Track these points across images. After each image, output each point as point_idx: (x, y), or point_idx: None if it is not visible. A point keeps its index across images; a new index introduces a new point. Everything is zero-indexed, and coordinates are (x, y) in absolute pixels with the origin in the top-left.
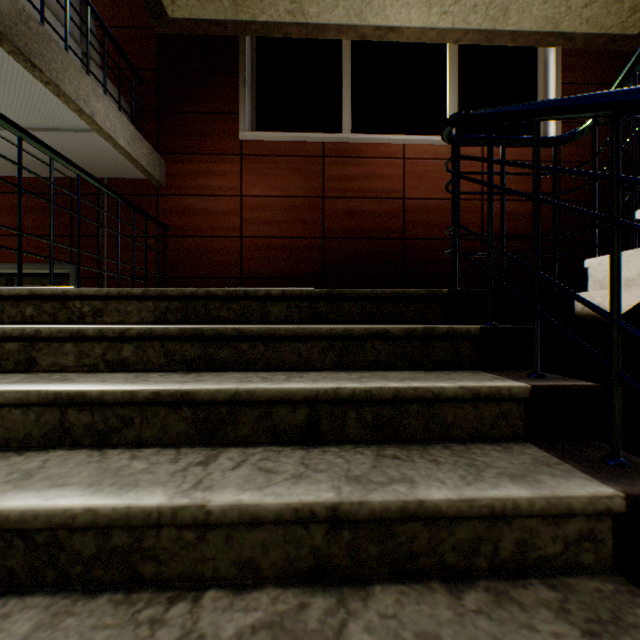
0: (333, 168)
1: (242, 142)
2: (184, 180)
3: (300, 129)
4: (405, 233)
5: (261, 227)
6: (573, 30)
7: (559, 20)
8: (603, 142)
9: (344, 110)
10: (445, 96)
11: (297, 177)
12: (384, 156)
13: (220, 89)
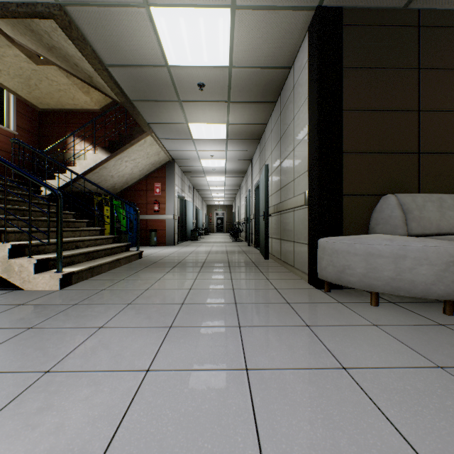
0: None
1: None
2: None
3: None
4: None
5: None
6: (22, 96)
7: (19, 91)
8: (30, 139)
9: None
10: None
11: None
12: None
13: None
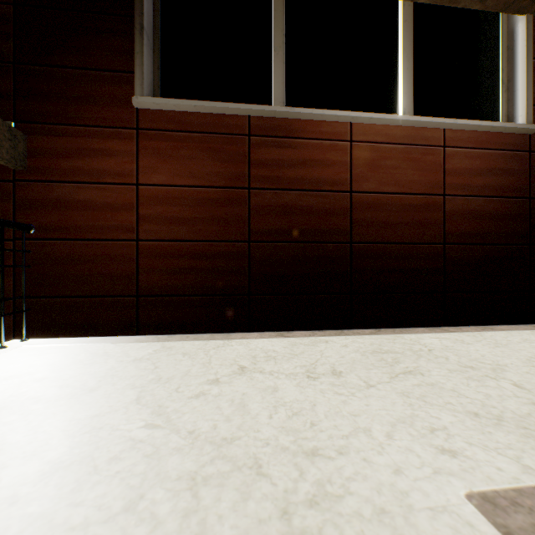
0: (262, 150)
1: (138, 111)
2: (54, 160)
3: (219, 98)
4: (353, 235)
5: (165, 226)
6: None
7: None
8: None
9: (276, 76)
10: (397, 66)
11: (214, 160)
12: (327, 137)
13: (107, 37)
